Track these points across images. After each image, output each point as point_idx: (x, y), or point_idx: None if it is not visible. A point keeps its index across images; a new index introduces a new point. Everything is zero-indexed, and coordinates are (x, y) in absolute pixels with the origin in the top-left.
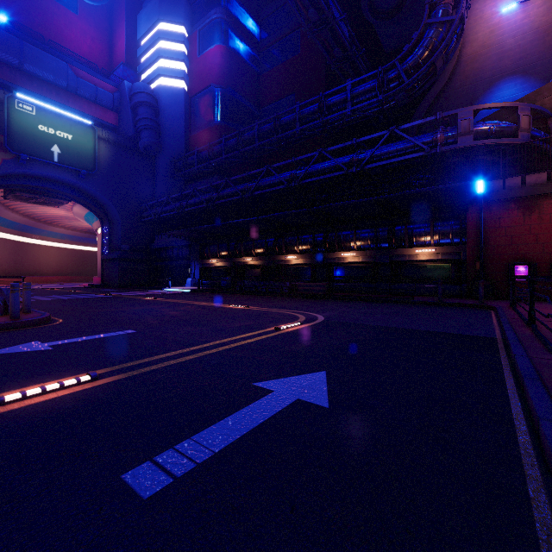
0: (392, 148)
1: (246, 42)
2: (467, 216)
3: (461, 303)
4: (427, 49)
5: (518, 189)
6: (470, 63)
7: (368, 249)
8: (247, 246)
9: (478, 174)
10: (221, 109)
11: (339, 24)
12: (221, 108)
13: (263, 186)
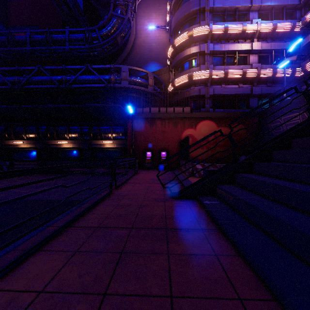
0: (88, 78)
1: None
2: (127, 125)
3: (117, 172)
4: (112, 28)
5: (148, 114)
6: (138, 48)
7: (78, 139)
8: None
9: (133, 103)
10: None
11: None
12: None
13: None
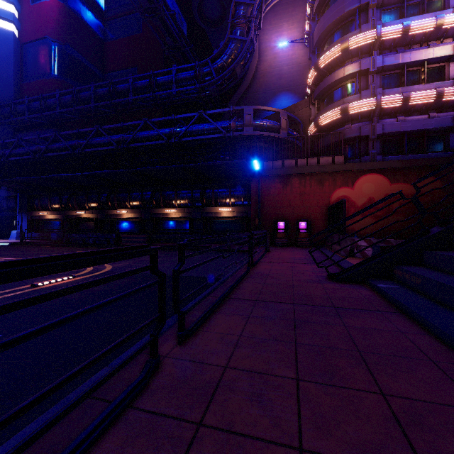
0: (201, 128)
1: (88, 7)
2: (251, 186)
3: (241, 249)
4: (230, 57)
5: (280, 169)
6: (263, 76)
7: (187, 207)
8: (80, 200)
9: (258, 156)
10: (58, 64)
11: (168, 17)
12: (58, 62)
13: (94, 145)
